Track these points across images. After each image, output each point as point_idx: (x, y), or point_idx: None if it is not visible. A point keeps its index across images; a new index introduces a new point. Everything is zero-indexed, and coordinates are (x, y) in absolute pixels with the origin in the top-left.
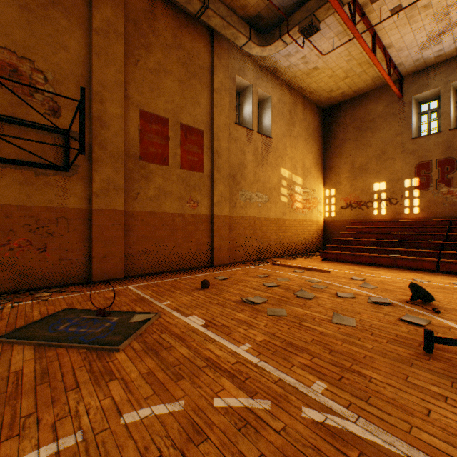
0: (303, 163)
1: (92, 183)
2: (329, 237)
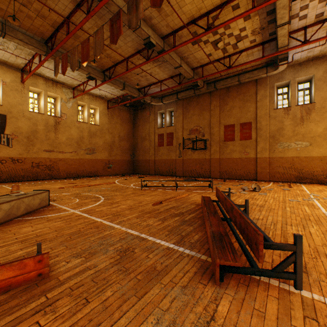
0: None
1: (210, 151)
2: None
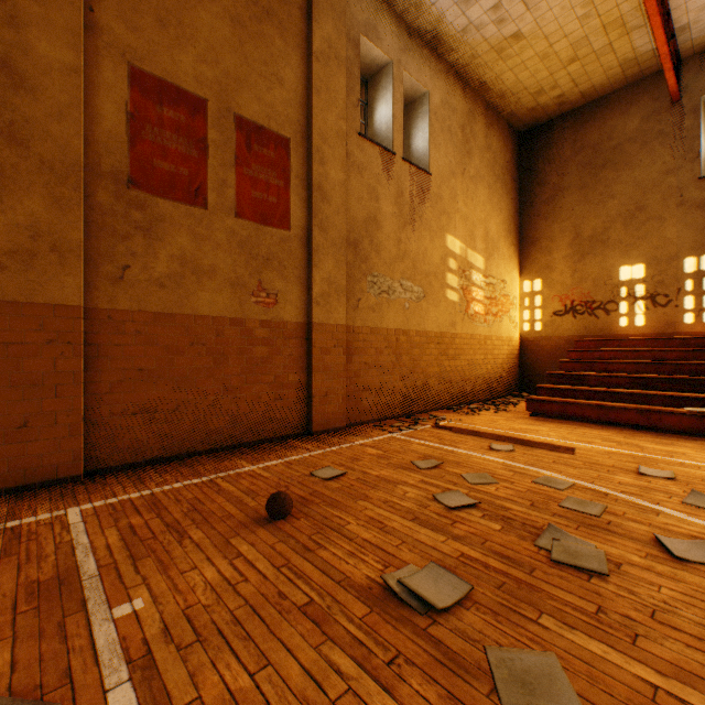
0: (486, 230)
1: None
2: (531, 368)
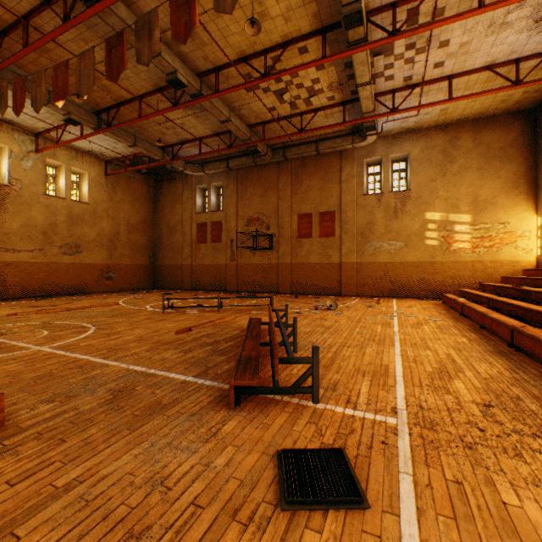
0: (475, 197)
1: (279, 252)
2: None
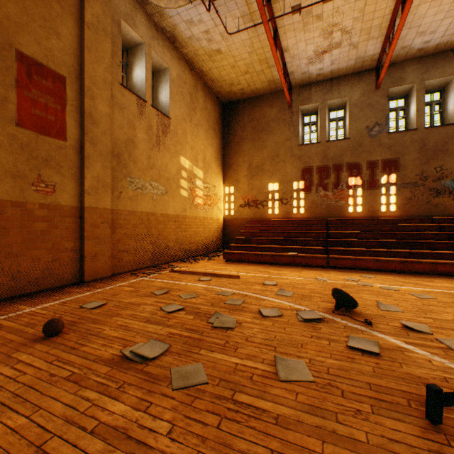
0: (205, 156)
1: None
2: (229, 236)
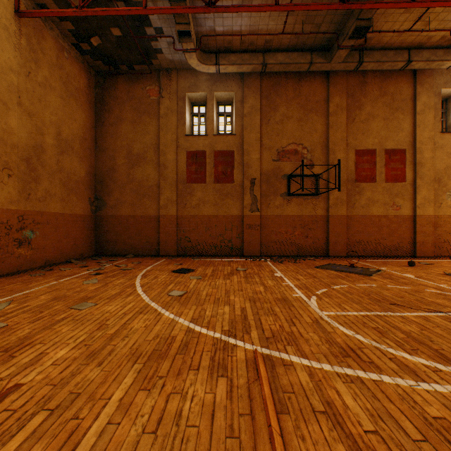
0: None
1: (328, 200)
2: None
